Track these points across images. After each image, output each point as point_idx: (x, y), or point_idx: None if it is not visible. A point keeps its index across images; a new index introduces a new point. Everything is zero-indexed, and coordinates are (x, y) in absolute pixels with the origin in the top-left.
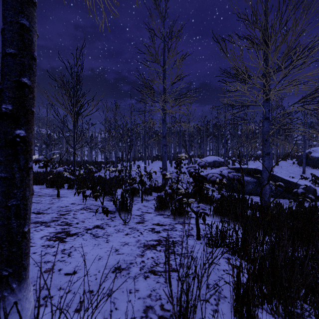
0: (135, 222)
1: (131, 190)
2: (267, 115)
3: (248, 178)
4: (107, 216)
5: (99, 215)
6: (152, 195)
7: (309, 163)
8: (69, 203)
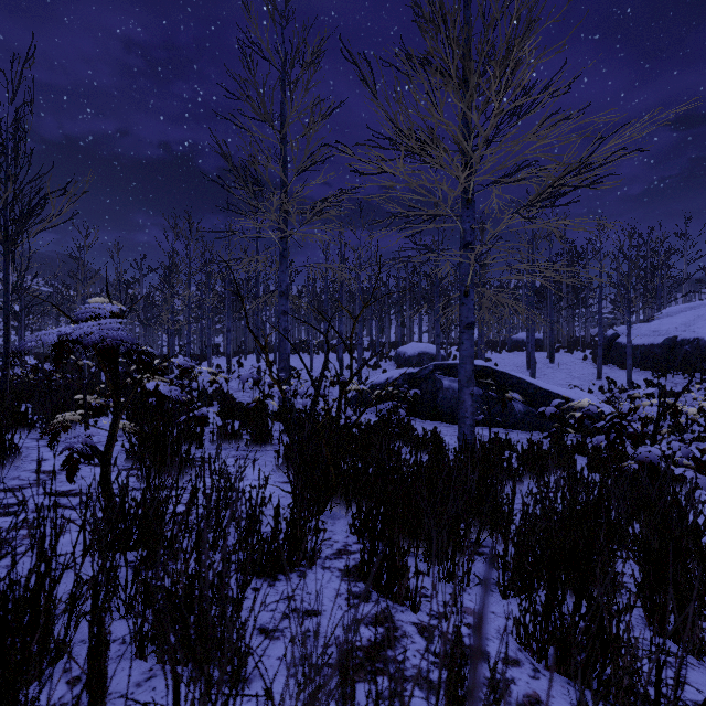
0: None
1: None
2: (468, 239)
3: None
4: None
5: None
6: (209, 426)
7: (614, 357)
8: None
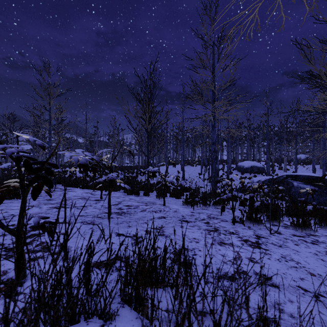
0: (273, 232)
1: (227, 200)
2: None
3: (308, 186)
4: (244, 226)
5: (236, 225)
6: None
7: None
8: (189, 212)
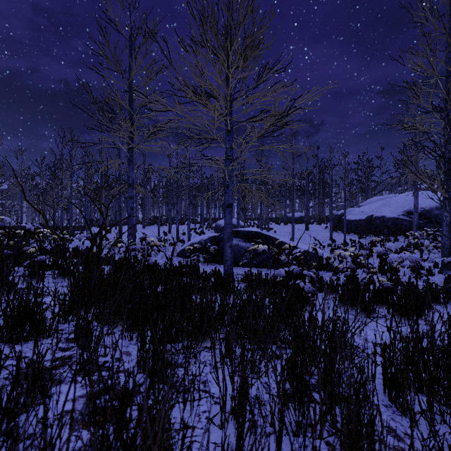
0: None
1: None
2: (228, 153)
3: (247, 244)
4: None
5: None
6: None
7: (341, 227)
8: None
